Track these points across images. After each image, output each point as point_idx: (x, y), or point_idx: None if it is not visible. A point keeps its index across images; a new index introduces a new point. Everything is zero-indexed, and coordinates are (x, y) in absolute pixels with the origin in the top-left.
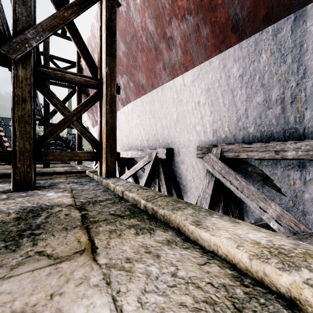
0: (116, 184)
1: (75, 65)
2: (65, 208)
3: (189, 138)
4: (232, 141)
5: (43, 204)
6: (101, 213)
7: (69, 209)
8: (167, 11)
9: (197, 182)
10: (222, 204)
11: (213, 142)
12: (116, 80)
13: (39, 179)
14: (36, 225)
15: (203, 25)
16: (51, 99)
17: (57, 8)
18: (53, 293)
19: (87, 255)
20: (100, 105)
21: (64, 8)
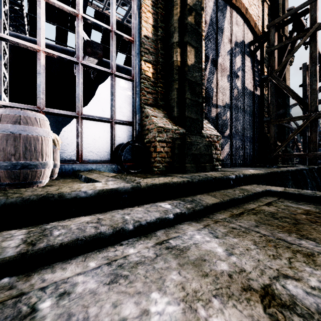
0: None
1: None
2: None
3: None
4: None
5: None
6: None
7: None
8: None
9: None
10: None
11: None
12: None
13: None
14: None
15: None
16: None
17: None
18: None
19: None
20: None
21: None
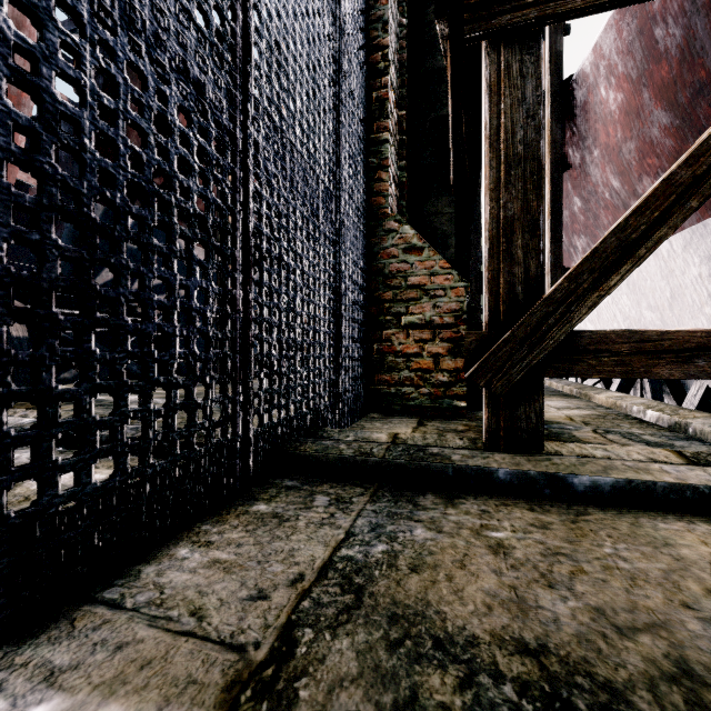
0: (558, 382)
1: None
2: None
3: (696, 326)
4: None
5: None
6: None
7: None
8: (635, 168)
9: None
10: None
11: None
12: (562, 267)
13: None
14: None
15: None
16: None
17: None
18: None
19: None
20: None
21: None
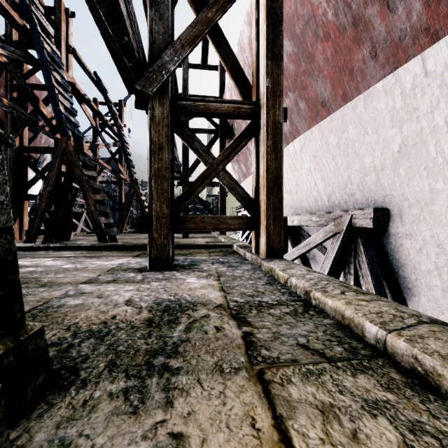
0: (288, 273)
1: None
2: (214, 312)
3: (431, 186)
4: None
5: (182, 298)
6: (280, 338)
7: (219, 316)
8: None
9: None
10: None
11: None
12: (282, 97)
13: (178, 254)
14: (173, 345)
15: None
16: (191, 143)
17: (199, 13)
18: None
19: None
20: (256, 144)
21: (207, 7)
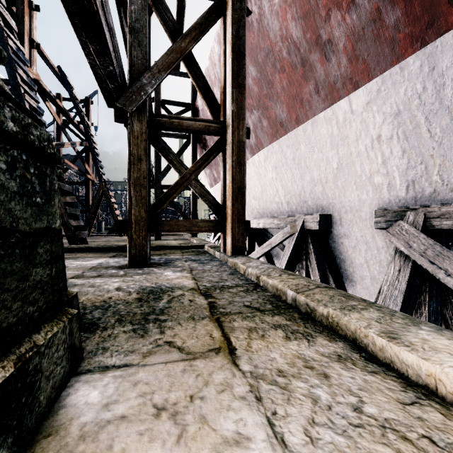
0: (247, 265)
1: (190, 108)
2: (188, 292)
3: (359, 197)
4: (447, 199)
5: (162, 285)
6: (233, 303)
7: (192, 294)
8: (323, 1)
9: (374, 269)
10: (426, 310)
11: (408, 201)
12: (245, 120)
13: (153, 254)
14: (160, 310)
15: (388, 7)
16: (166, 155)
17: (173, 39)
18: (192, 394)
19: (225, 356)
20: (224, 157)
21: (181, 37)
